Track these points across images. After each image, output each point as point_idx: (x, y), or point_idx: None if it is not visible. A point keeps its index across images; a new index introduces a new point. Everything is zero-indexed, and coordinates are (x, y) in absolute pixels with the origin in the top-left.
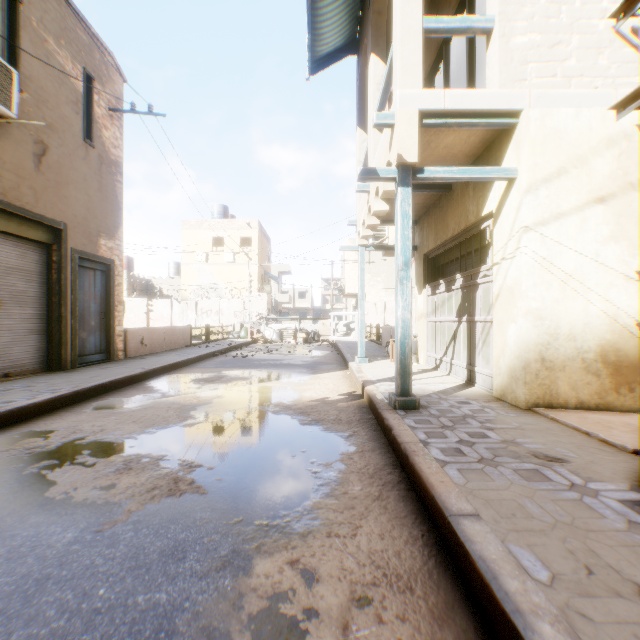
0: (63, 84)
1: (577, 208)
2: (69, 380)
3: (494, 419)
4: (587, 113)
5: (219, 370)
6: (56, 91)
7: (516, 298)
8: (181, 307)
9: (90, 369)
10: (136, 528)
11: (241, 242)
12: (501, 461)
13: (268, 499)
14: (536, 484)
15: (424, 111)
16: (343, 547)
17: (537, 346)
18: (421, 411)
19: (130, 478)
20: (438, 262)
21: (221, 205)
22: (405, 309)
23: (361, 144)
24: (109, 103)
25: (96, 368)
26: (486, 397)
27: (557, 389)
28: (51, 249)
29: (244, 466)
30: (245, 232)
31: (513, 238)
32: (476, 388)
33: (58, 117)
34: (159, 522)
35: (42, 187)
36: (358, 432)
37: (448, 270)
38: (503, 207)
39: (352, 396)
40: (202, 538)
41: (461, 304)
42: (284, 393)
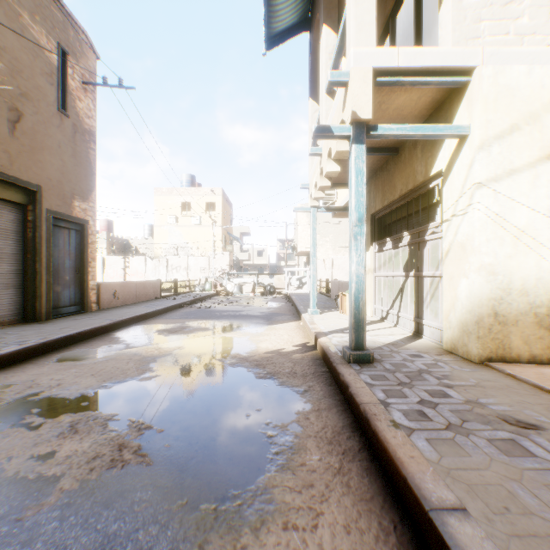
0: (38, 57)
1: (529, 164)
2: (39, 331)
3: (450, 375)
4: (539, 70)
5: (183, 321)
6: (31, 63)
7: (468, 253)
8: (154, 264)
9: (63, 320)
10: (63, 515)
11: (207, 207)
12: (471, 428)
13: (218, 472)
14: (519, 460)
15: (378, 69)
16: (302, 546)
17: (490, 301)
18: (375, 365)
19: (73, 443)
20: (384, 221)
21: (189, 174)
22: (359, 264)
23: (313, 114)
24: (83, 77)
25: (69, 319)
26: (436, 350)
27: (510, 343)
28: (26, 209)
29: (196, 428)
30: (210, 198)
31: (465, 195)
32: (424, 340)
33: (33, 87)
34: (91, 506)
35: (17, 151)
36: (313, 387)
37: (394, 229)
38: (454, 165)
39: (306, 347)
40: (137, 531)
41: (408, 260)
42: (241, 344)
